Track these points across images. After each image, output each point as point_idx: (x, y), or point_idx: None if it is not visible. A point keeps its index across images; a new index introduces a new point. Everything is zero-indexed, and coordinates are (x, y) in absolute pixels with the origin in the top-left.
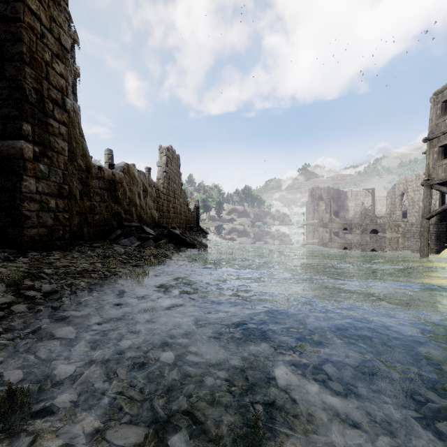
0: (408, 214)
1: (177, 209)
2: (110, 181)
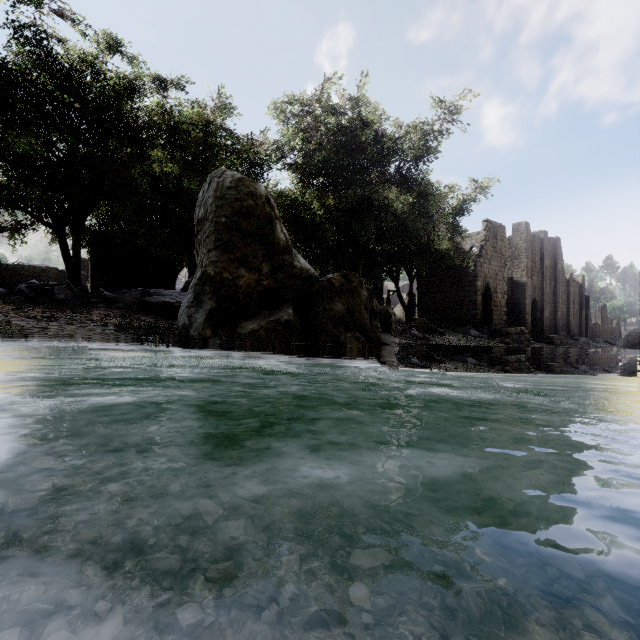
0: None
1: (605, 329)
2: (591, 329)
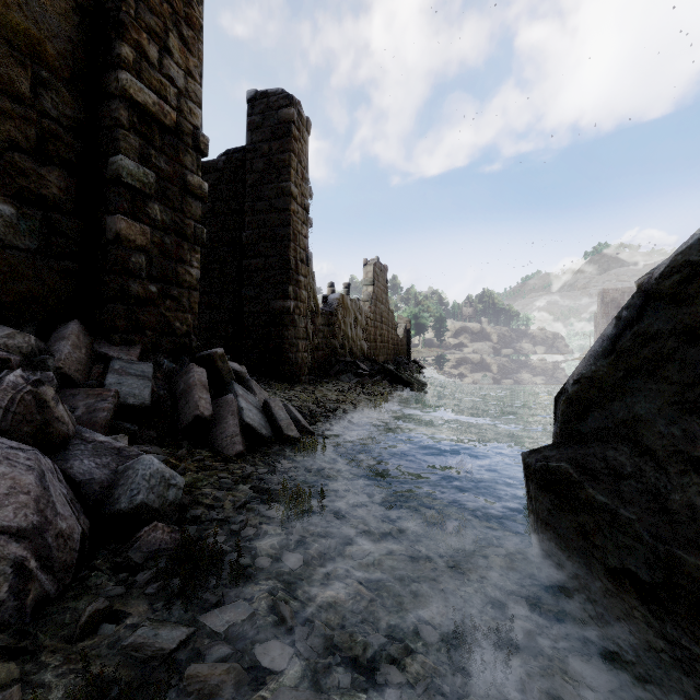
0: None
1: (384, 336)
2: (328, 317)
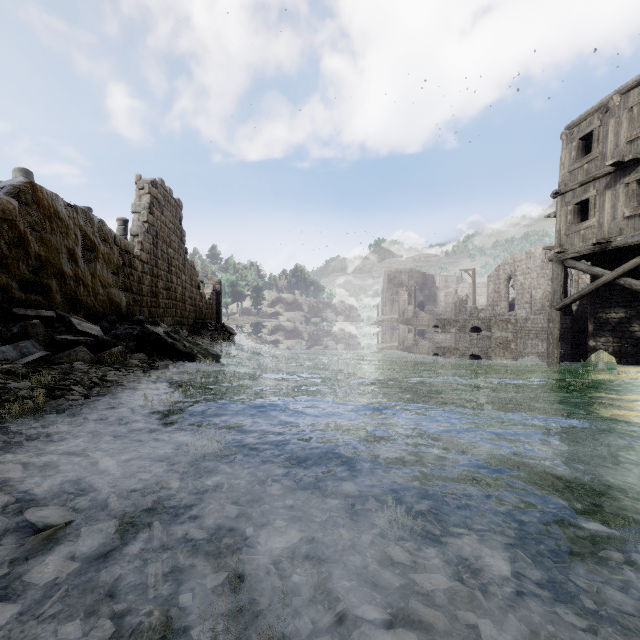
0: (517, 305)
1: (175, 292)
2: None
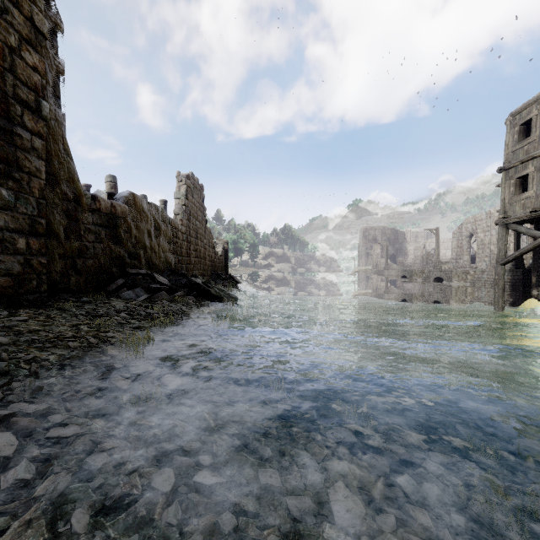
0: (478, 258)
1: (200, 252)
2: (109, 216)
